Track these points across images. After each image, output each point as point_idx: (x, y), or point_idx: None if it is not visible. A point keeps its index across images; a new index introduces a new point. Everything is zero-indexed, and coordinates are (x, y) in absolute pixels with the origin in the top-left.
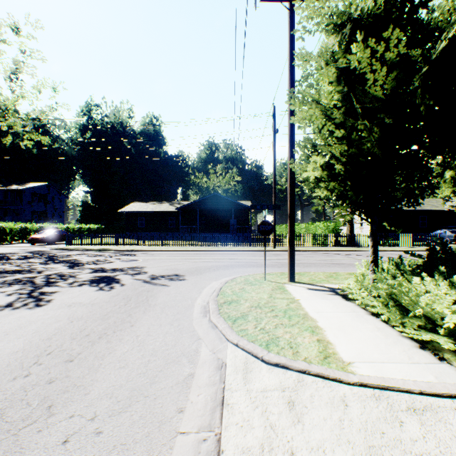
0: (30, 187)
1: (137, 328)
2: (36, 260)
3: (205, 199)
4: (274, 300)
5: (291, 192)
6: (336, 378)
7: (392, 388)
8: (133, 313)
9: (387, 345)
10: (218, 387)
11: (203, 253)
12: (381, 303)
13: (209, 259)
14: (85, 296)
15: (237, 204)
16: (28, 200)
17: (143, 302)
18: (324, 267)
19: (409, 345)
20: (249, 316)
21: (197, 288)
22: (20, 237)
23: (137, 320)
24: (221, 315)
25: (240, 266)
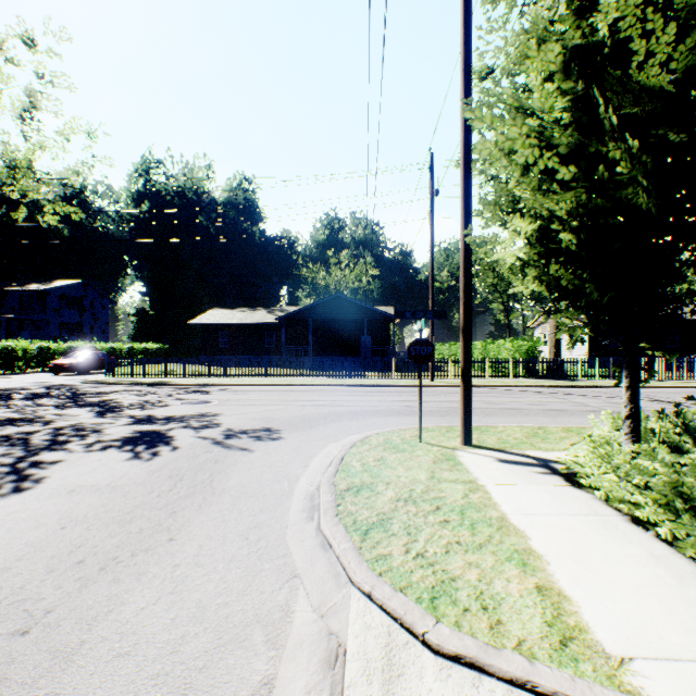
0: (57, 286)
1: (179, 547)
2: (50, 401)
3: (322, 304)
4: (439, 484)
5: (467, 288)
6: None
7: None
8: (180, 508)
9: (691, 605)
10: None
11: (317, 389)
12: (651, 500)
13: (327, 401)
14: (104, 470)
15: (372, 312)
16: (55, 306)
17: (203, 485)
18: (519, 416)
19: None
20: (393, 523)
21: (301, 456)
22: (39, 363)
23: (183, 527)
24: (341, 520)
25: (377, 414)
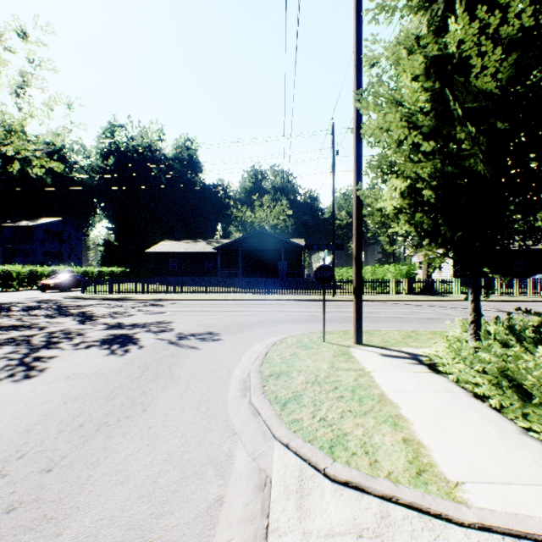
0: (42, 223)
1: (151, 415)
2: (42, 312)
3: (249, 237)
4: (337, 372)
5: (358, 228)
6: (441, 514)
7: (533, 537)
8: (149, 389)
9: (508, 450)
10: (258, 526)
11: (246, 303)
12: (487, 381)
13: (253, 312)
14: (90, 362)
15: (288, 243)
16: (40, 239)
17: (164, 373)
18: (398, 323)
19: (540, 450)
20: (303, 398)
21: (235, 352)
22: (29, 283)
23: (153, 402)
24: (266, 396)
25: (291, 322)
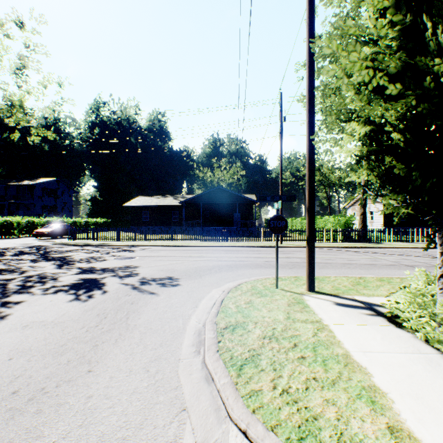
0: (40, 182)
1: (94, 378)
2: (29, 257)
3: (209, 193)
4: (294, 324)
5: (311, 179)
6: None
7: None
8: (101, 342)
9: None
10: None
11: (205, 249)
12: None
13: (211, 257)
14: (52, 309)
15: (241, 198)
16: (39, 195)
17: (120, 322)
18: (344, 269)
19: None
20: (261, 358)
21: (192, 298)
22: (27, 231)
23: (100, 359)
24: (221, 356)
25: (245, 267)
